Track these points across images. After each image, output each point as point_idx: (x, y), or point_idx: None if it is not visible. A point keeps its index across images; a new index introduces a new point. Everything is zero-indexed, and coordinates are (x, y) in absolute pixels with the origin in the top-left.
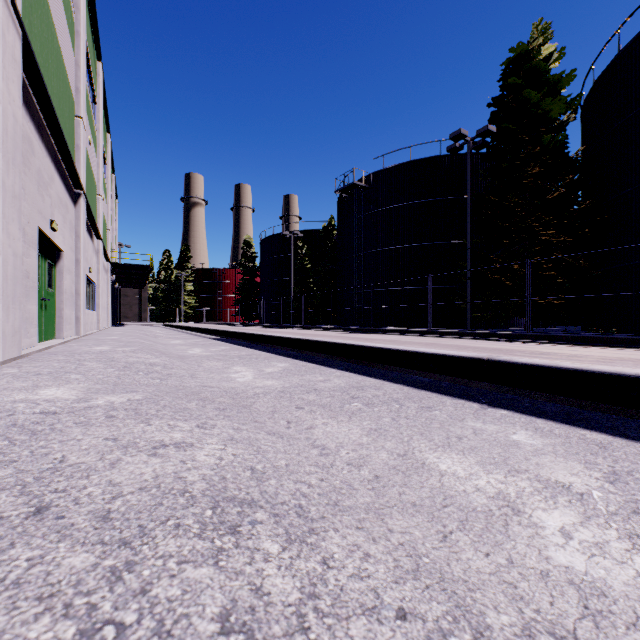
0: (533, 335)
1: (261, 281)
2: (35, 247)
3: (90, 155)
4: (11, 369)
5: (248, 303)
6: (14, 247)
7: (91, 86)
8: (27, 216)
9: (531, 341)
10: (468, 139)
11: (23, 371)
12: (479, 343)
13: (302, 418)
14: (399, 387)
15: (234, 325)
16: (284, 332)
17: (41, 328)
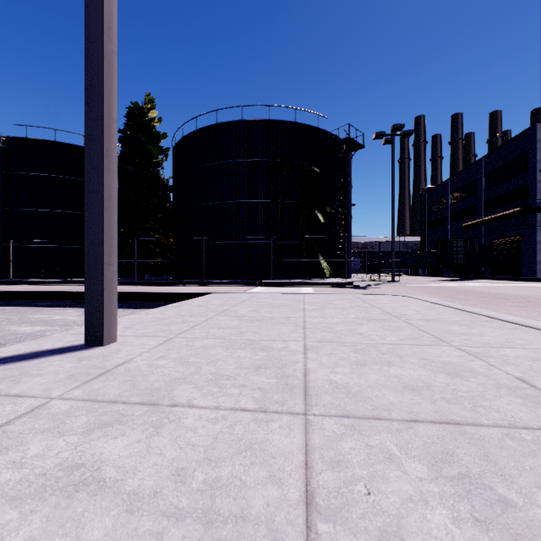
0: (130, 282)
1: None
2: None
3: None
4: None
5: None
6: None
7: None
8: None
9: (128, 285)
10: None
11: None
12: None
13: None
14: (28, 308)
15: None
16: None
17: None
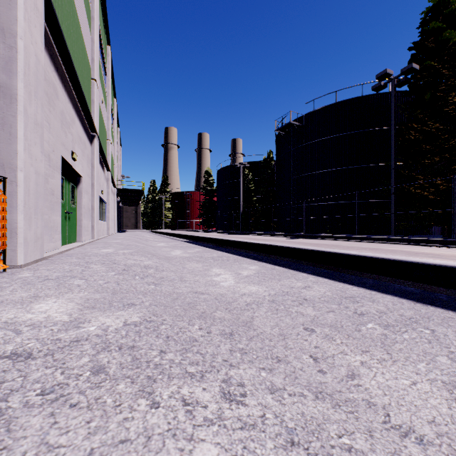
0: None
1: (218, 200)
2: (59, 171)
3: (102, 110)
4: (27, 272)
5: (208, 216)
6: (36, 166)
7: (103, 62)
8: (52, 146)
9: None
10: (392, 77)
11: (35, 275)
12: (420, 248)
13: (326, 350)
14: (395, 299)
15: (199, 231)
16: (238, 237)
17: (65, 234)
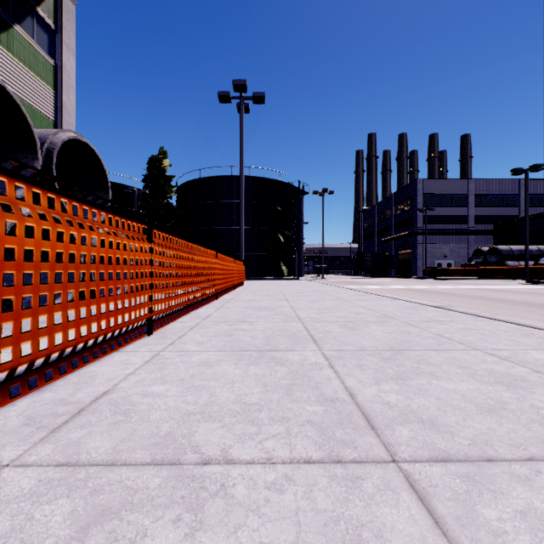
0: None
1: None
2: None
3: None
4: None
5: None
6: None
7: None
8: None
9: None
10: (136, 191)
11: None
12: None
13: None
14: None
15: None
16: None
17: None
